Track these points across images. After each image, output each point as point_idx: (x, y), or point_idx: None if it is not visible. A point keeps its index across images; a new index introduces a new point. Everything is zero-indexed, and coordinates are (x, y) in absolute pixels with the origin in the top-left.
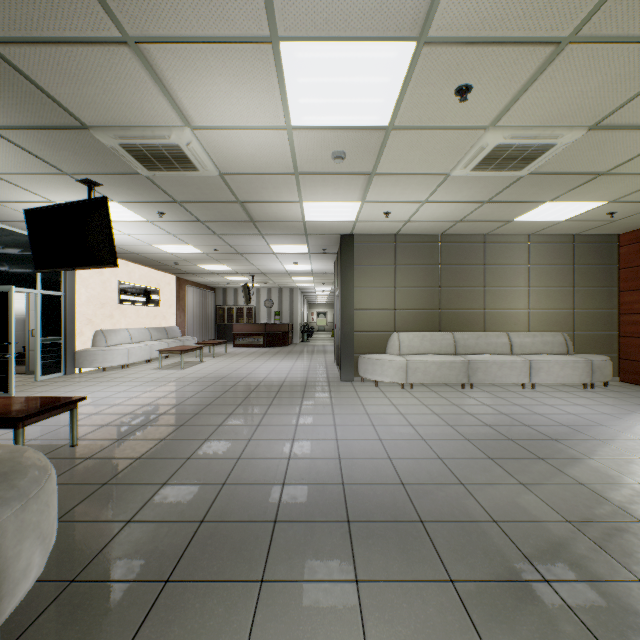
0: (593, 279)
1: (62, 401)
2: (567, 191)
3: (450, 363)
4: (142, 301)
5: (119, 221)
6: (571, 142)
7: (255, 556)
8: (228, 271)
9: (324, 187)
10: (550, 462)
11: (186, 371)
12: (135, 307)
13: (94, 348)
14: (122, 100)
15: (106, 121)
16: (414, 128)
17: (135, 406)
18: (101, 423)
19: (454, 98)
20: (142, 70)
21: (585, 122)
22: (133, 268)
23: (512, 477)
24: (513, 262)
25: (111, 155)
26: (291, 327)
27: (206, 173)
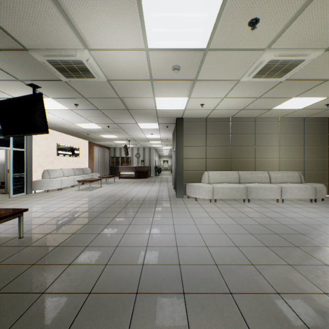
0: (314, 142)
1: (13, 212)
2: (305, 91)
3: (237, 188)
4: (70, 154)
5: (54, 109)
6: (314, 59)
7: (122, 322)
8: (116, 138)
9: (167, 88)
10: (303, 249)
11: (92, 192)
12: (66, 157)
13: (42, 179)
14: (45, 30)
15: (37, 45)
16: (221, 49)
17: (61, 212)
18: (40, 223)
19: (247, 28)
20: (54, 7)
21: (324, 45)
22: (65, 136)
23: (282, 260)
24: (271, 132)
25: (43, 68)
26: (149, 168)
27: (99, 79)
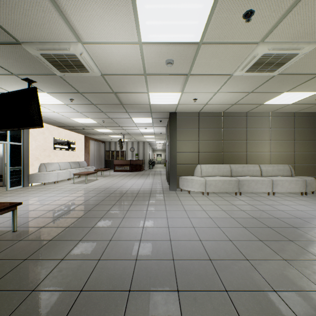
0: (305, 136)
1: (6, 205)
2: (297, 86)
3: (229, 181)
4: (66, 148)
5: (50, 104)
6: (307, 52)
7: None
8: (111, 132)
9: (161, 83)
10: (297, 243)
11: (88, 185)
12: (62, 151)
13: (39, 172)
14: (37, 22)
15: (30, 38)
16: (215, 43)
17: (56, 205)
18: (34, 216)
19: (242, 20)
20: None
21: None
22: (61, 131)
23: (277, 254)
24: (262, 127)
25: (37, 62)
26: (143, 161)
27: (93, 74)
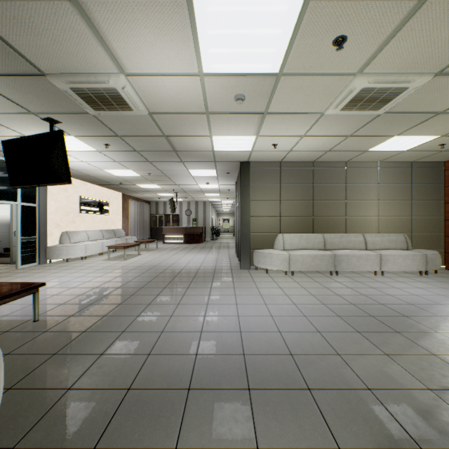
0: (426, 194)
1: (25, 287)
2: (411, 127)
3: (321, 256)
4: (96, 211)
5: (77, 151)
6: (420, 86)
7: (171, 423)
8: (159, 189)
9: (228, 124)
10: (405, 335)
11: (127, 261)
12: (91, 215)
13: (60, 245)
14: (69, 50)
15: (58, 68)
16: (298, 74)
17: (87, 288)
18: (59, 302)
19: (332, 48)
20: (82, 23)
21: (433, 69)
22: (90, 187)
23: (377, 348)
24: (367, 182)
25: (65, 98)
26: (204, 229)
27: (138, 112)
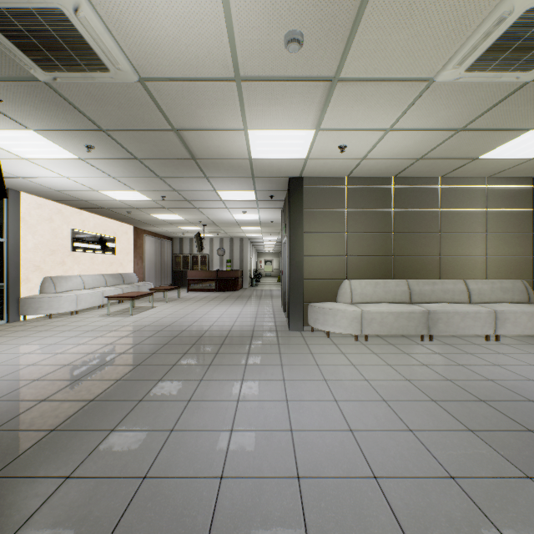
0: None
1: None
2: None
3: (408, 313)
4: (97, 249)
5: (49, 159)
6: None
7: None
8: (181, 221)
9: (273, 105)
10: None
11: (133, 318)
12: (89, 254)
13: (40, 295)
14: None
15: None
16: None
17: (52, 367)
18: None
19: None
20: None
21: None
22: (87, 217)
23: None
24: (469, 206)
25: None
26: (241, 273)
27: (120, 75)
